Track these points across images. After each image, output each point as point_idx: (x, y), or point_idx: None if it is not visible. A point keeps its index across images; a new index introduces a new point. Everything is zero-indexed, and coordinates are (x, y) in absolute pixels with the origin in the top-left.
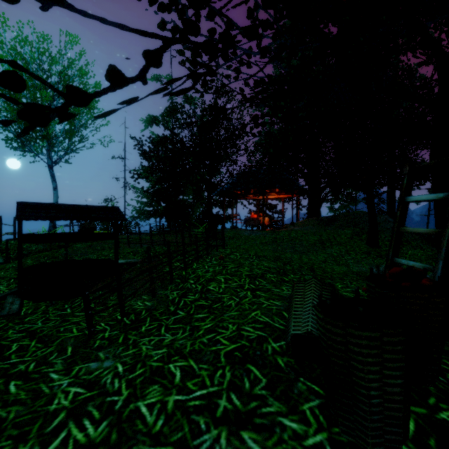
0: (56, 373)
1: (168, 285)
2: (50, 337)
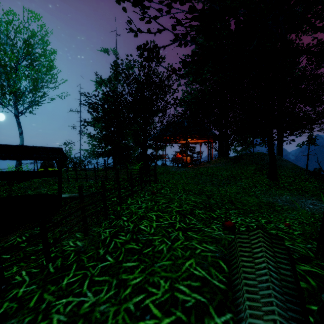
0: None
1: (103, 222)
2: None
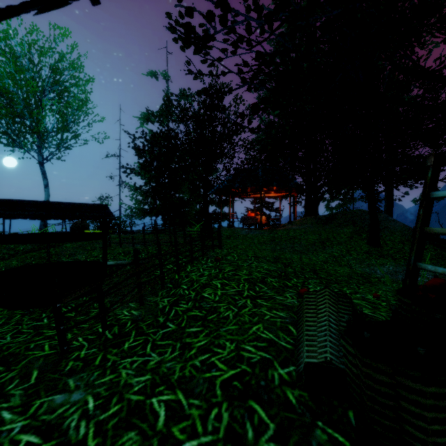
0: (10, 411)
1: (159, 291)
2: (16, 356)
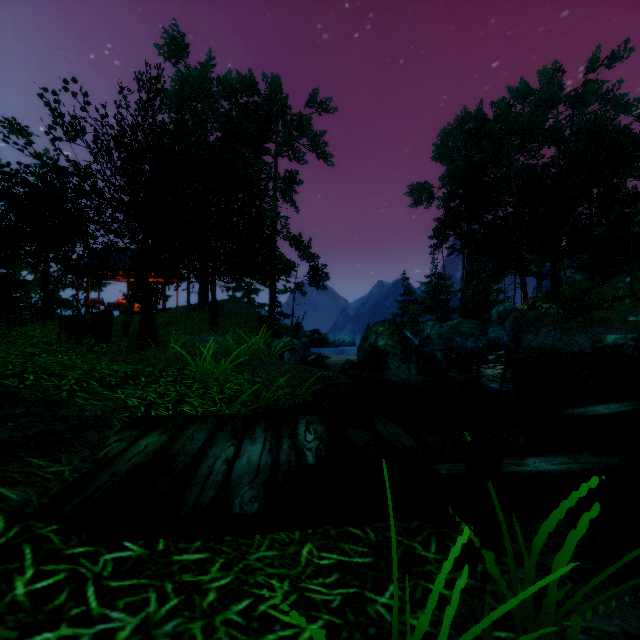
0: None
1: None
2: None
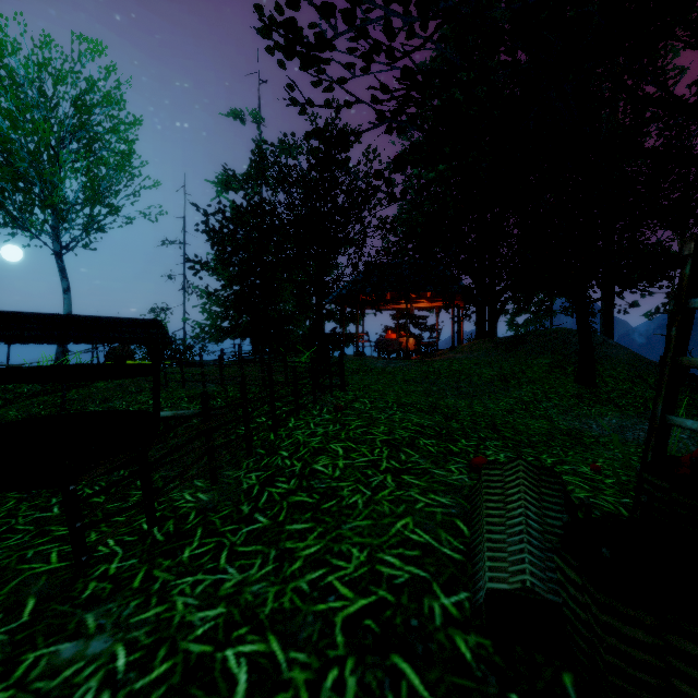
0: None
1: (243, 460)
2: (2, 572)
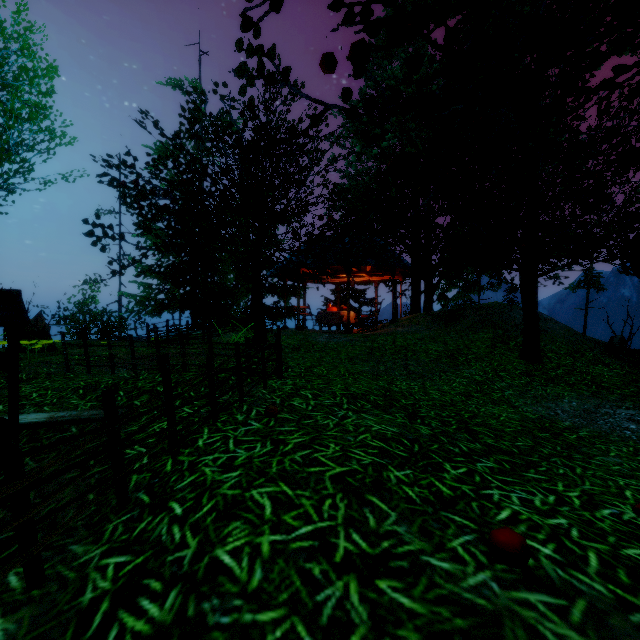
0: None
1: (111, 518)
2: None
